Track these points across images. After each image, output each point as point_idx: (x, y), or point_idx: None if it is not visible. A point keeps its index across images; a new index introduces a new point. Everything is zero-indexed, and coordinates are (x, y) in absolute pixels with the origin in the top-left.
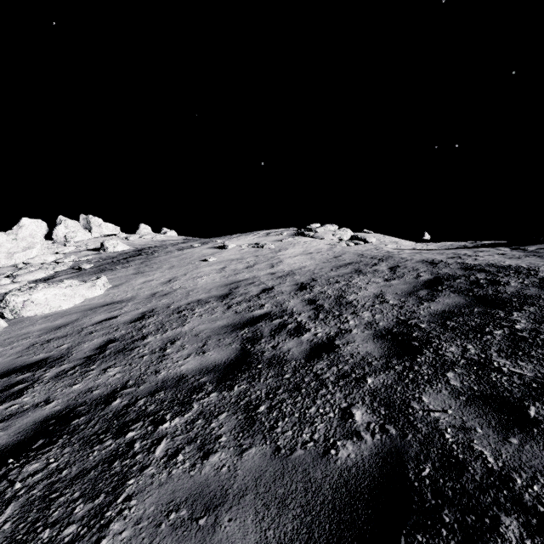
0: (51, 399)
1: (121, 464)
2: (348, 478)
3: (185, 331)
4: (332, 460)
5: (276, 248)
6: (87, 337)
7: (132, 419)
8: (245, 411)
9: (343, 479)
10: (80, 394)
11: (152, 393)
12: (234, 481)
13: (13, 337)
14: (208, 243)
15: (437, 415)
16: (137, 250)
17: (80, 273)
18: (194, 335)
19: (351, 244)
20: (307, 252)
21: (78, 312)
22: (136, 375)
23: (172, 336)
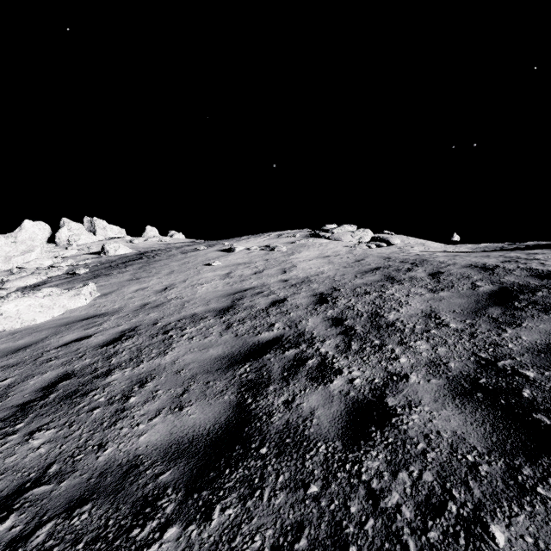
0: None
1: None
2: None
3: (165, 365)
4: None
5: (289, 251)
6: (42, 367)
7: None
8: None
9: None
10: None
11: (72, 505)
12: None
13: None
14: (215, 246)
15: None
16: (139, 253)
17: (72, 278)
18: (174, 372)
19: (373, 246)
20: (323, 255)
21: (51, 328)
22: (68, 450)
23: (146, 372)
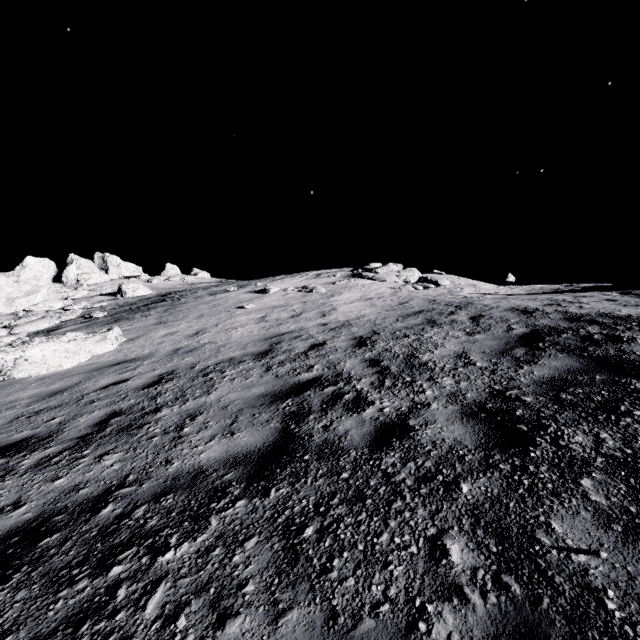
0: (22, 500)
1: (91, 630)
2: None
3: (211, 402)
4: None
5: (328, 293)
6: (87, 407)
7: (122, 541)
8: (284, 536)
9: None
10: (61, 495)
11: (157, 496)
12: None
13: None
14: (246, 286)
15: (583, 559)
16: (161, 295)
17: (90, 323)
18: (221, 407)
19: (419, 287)
20: (366, 298)
21: (82, 373)
22: (140, 466)
23: (194, 408)
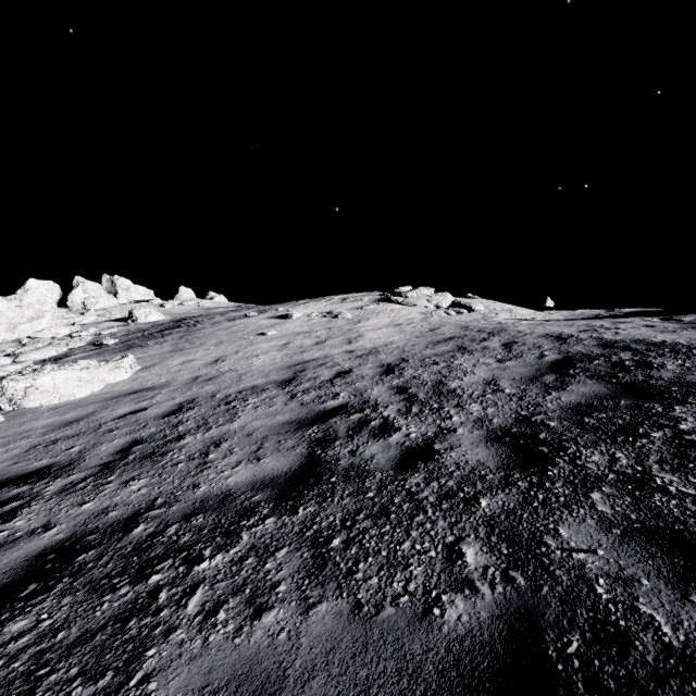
0: (52, 523)
1: (138, 624)
2: (459, 654)
3: (235, 430)
4: (436, 624)
5: (355, 318)
6: (106, 436)
7: (158, 555)
8: (312, 546)
9: (453, 656)
10: (91, 517)
11: (187, 516)
12: (296, 655)
13: (9, 436)
14: (267, 311)
15: (582, 557)
16: (175, 320)
17: (101, 350)
18: (246, 435)
19: (452, 313)
20: (394, 324)
21: (96, 402)
22: (167, 490)
23: (218, 435)
